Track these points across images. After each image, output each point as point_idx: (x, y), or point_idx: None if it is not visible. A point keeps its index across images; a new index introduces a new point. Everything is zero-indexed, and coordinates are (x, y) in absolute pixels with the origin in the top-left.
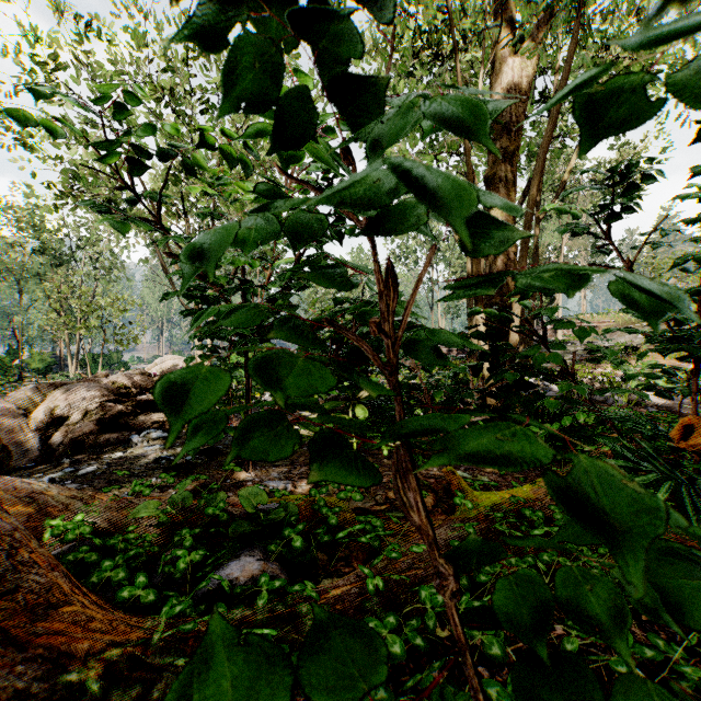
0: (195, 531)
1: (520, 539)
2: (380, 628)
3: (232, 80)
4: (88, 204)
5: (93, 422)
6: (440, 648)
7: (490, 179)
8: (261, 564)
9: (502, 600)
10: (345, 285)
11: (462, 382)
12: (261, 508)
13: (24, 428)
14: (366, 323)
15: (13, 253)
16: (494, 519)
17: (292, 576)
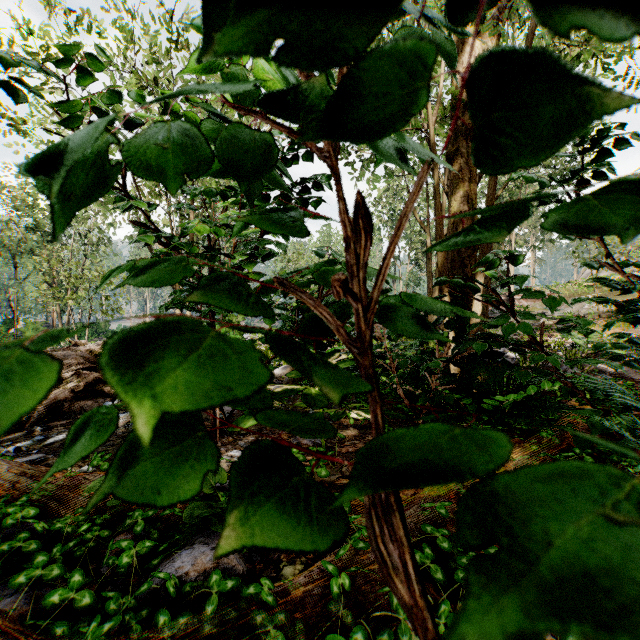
0: (148, 514)
1: None
2: None
3: None
4: None
5: (68, 389)
6: None
7: (452, 155)
8: None
9: None
10: (299, 233)
11: (428, 351)
12: (221, 485)
13: None
14: (328, 286)
15: (8, 230)
16: None
17: (252, 563)
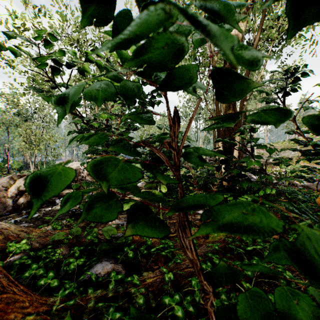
0: (81, 248)
1: (249, 265)
2: (171, 301)
3: (87, 6)
4: (30, 88)
5: None
6: (202, 310)
7: None
8: (112, 265)
9: (241, 308)
10: (151, 122)
11: (211, 174)
12: (114, 236)
13: (5, 196)
14: (163, 144)
15: (5, 115)
16: (227, 241)
17: (129, 270)
